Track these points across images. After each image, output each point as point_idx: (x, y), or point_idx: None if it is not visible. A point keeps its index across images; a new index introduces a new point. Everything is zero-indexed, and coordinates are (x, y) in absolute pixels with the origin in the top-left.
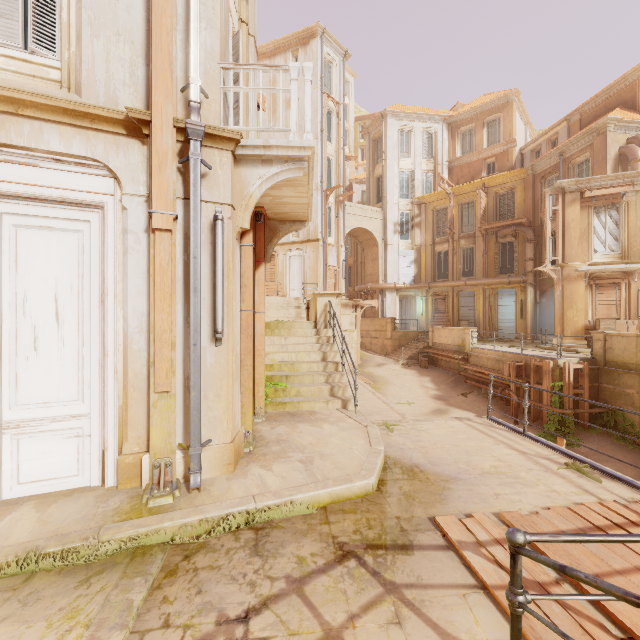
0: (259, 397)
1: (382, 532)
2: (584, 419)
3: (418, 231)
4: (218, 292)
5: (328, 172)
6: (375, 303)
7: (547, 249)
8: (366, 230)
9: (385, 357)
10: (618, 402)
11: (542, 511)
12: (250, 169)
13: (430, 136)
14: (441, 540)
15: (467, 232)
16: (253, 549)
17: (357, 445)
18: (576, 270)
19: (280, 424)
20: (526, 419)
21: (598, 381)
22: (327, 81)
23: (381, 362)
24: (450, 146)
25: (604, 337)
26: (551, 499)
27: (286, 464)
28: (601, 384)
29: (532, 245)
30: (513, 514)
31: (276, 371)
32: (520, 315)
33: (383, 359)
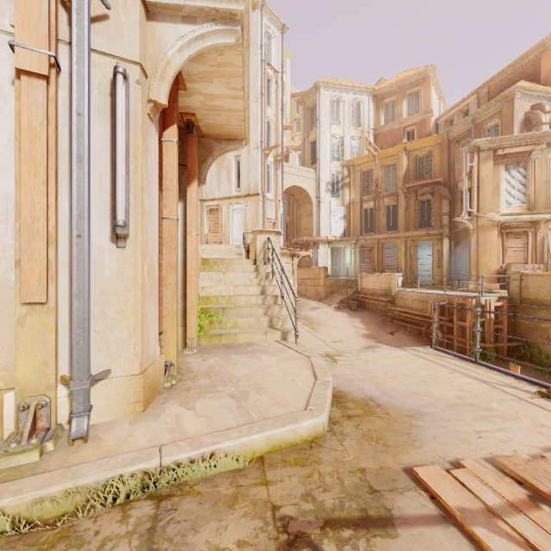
0: (191, 327)
1: (344, 496)
2: (503, 352)
3: (347, 190)
4: (117, 170)
5: (267, 134)
6: (310, 253)
7: (464, 201)
8: (301, 188)
9: (319, 302)
10: (534, 336)
11: (548, 454)
12: (167, 27)
13: (358, 106)
14: (431, 506)
15: (390, 191)
16: (145, 537)
17: (300, 376)
18: (490, 220)
19: (213, 356)
20: (478, 346)
21: (514, 317)
22: (266, 51)
23: (315, 306)
24: (375, 116)
25: (520, 277)
26: (546, 436)
27: (214, 400)
28: (517, 320)
29: (448, 201)
30: (514, 460)
31: (213, 304)
32: (437, 264)
33: (317, 304)
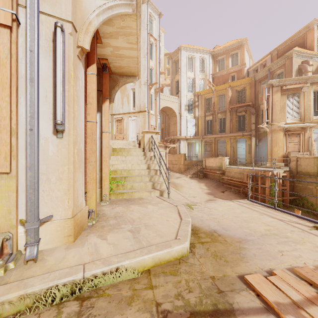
0: (105, 188)
1: (202, 295)
2: (287, 202)
3: (197, 109)
4: (57, 88)
5: (151, 76)
6: (175, 145)
7: (264, 116)
8: (170, 108)
9: (180, 174)
10: (304, 193)
11: None
12: (89, 1)
13: (203, 61)
14: (257, 301)
15: (222, 110)
16: None
17: (172, 218)
18: (279, 126)
19: (118, 206)
20: (276, 199)
21: (293, 182)
22: (150, 28)
23: (178, 176)
24: (213, 66)
25: (296, 159)
26: None
27: (118, 234)
28: (295, 184)
29: (254, 116)
30: (305, 269)
31: (118, 175)
32: (248, 152)
33: (179, 175)
